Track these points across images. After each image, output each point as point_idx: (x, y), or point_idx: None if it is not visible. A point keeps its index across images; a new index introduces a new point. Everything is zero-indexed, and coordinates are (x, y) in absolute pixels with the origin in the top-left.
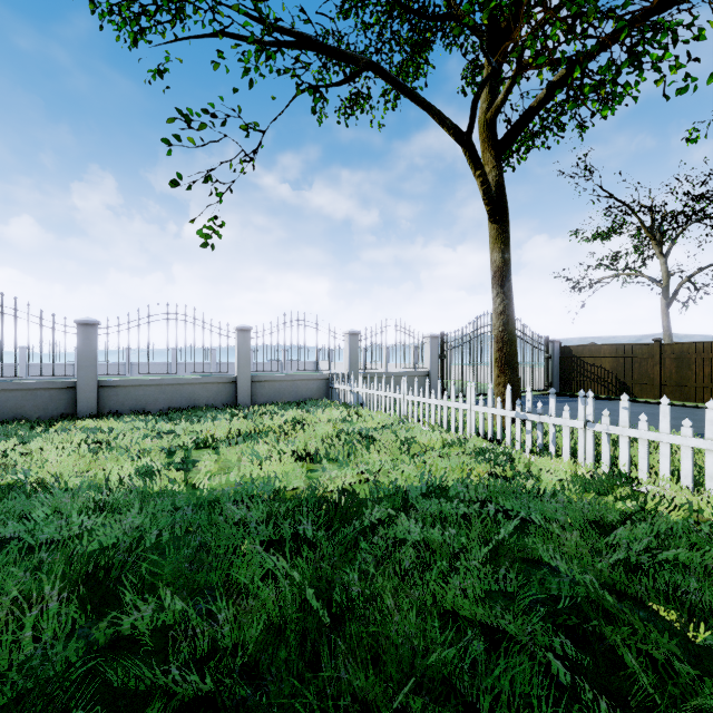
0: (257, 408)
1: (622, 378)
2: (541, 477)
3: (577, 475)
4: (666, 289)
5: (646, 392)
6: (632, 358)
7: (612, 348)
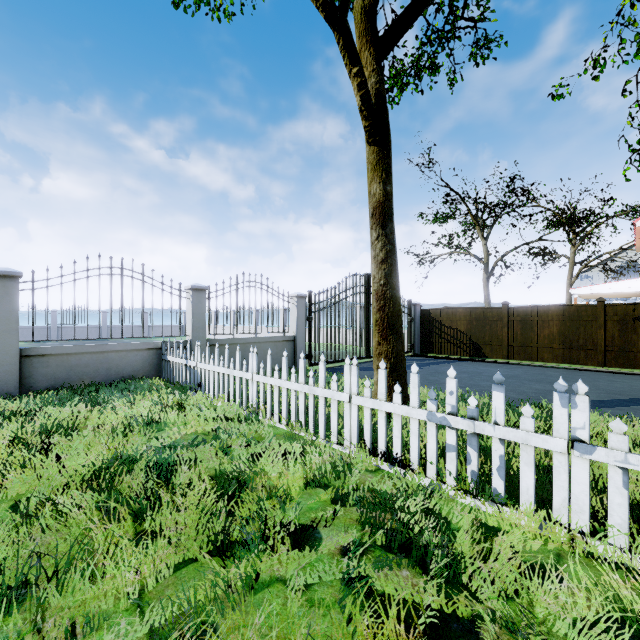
0: (7, 403)
1: (475, 339)
2: (537, 610)
3: (622, 604)
4: (487, 265)
5: (496, 353)
6: (484, 320)
7: (466, 311)
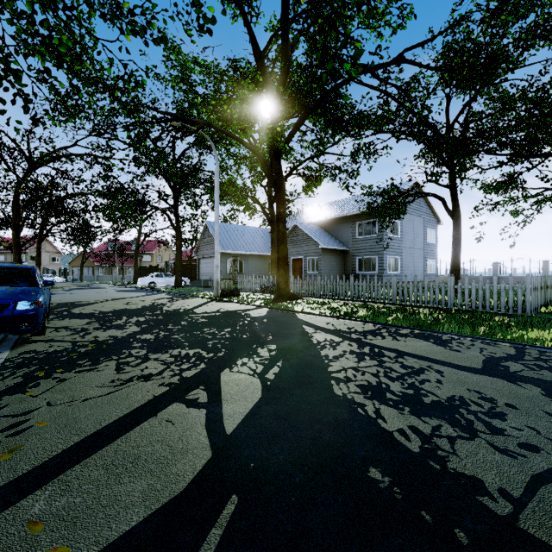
0: None
1: None
2: None
3: None
4: None
5: None
6: None
7: None
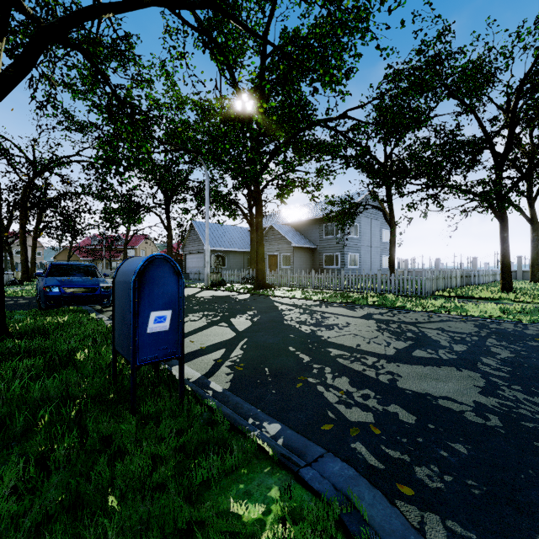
0: None
1: None
2: None
3: None
4: None
5: None
6: None
7: None
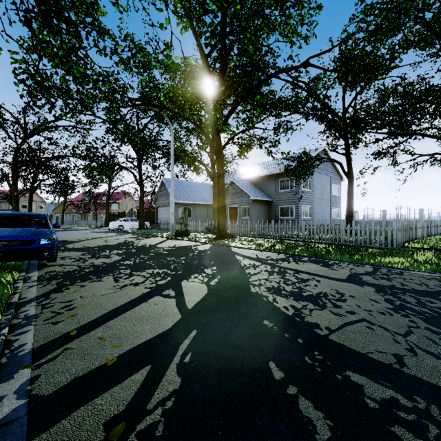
0: None
1: None
2: None
3: None
4: None
5: None
6: None
7: None
